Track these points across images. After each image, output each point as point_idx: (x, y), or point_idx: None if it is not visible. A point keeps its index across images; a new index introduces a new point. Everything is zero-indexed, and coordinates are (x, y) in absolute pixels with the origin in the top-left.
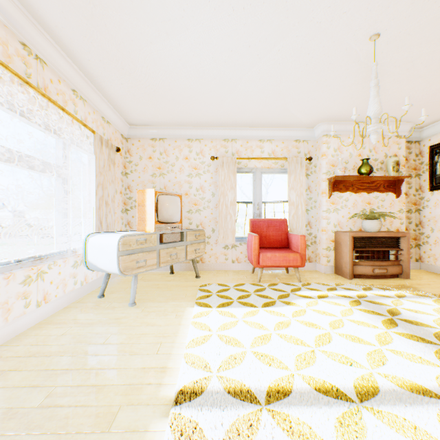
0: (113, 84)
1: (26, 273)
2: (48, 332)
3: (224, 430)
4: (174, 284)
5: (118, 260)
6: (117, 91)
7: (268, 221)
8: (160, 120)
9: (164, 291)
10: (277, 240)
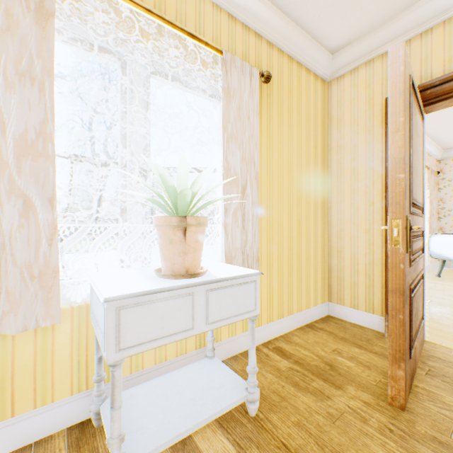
0: (445, 133)
1: None
2: None
3: None
4: None
5: None
6: (446, 135)
7: None
8: None
9: None
10: None
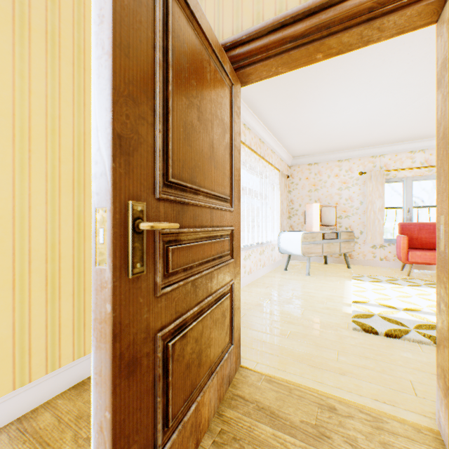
0: (291, 140)
1: (260, 250)
2: (271, 279)
3: (379, 311)
4: (330, 269)
5: (301, 247)
6: (292, 142)
7: (419, 224)
8: (316, 151)
9: (324, 272)
10: (429, 243)
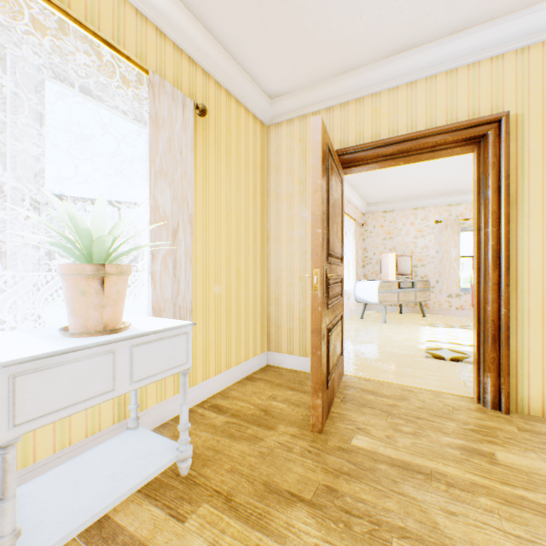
0: (366, 190)
1: None
2: (350, 325)
3: (448, 347)
4: (405, 318)
5: (377, 295)
6: (367, 192)
7: None
8: (391, 199)
9: (400, 320)
10: None
